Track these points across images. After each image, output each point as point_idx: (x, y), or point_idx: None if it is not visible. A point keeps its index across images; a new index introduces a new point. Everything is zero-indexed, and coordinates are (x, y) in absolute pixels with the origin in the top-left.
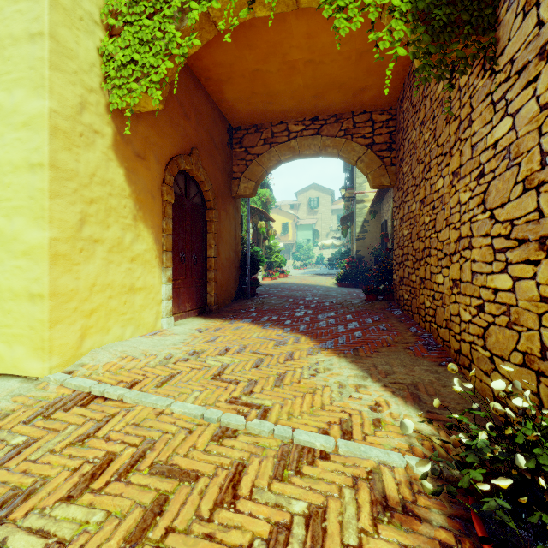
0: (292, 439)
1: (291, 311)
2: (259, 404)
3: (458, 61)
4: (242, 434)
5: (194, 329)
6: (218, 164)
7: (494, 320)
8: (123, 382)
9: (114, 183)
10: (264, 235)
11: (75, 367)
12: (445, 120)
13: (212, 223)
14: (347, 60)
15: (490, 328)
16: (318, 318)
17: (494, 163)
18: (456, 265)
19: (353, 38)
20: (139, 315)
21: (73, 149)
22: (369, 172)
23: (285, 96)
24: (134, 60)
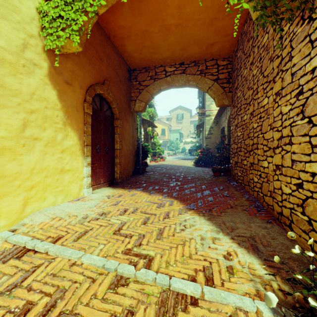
0: (169, 286)
1: (167, 182)
2: (145, 254)
3: (286, 11)
4: (132, 282)
5: (105, 196)
6: (122, 91)
7: (312, 195)
8: (51, 237)
9: (49, 100)
10: (150, 136)
11: (18, 226)
12: (269, 59)
13: (118, 127)
14: (203, 24)
15: (308, 200)
16: (184, 188)
17: (312, 84)
18: (279, 155)
19: (207, 9)
20: (67, 188)
21: (17, 75)
22: (215, 96)
23: (163, 48)
24: (61, 16)
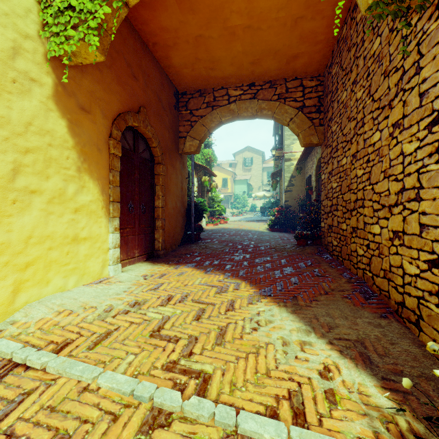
0: (236, 426)
1: (231, 255)
2: (198, 371)
3: None
4: (177, 420)
5: (140, 275)
6: (166, 124)
7: None
8: (53, 343)
9: (54, 134)
10: (207, 188)
11: (4, 326)
12: (383, 74)
13: (160, 176)
14: (282, 26)
15: None
16: (256, 263)
17: None
18: (398, 216)
19: (289, 4)
20: (83, 264)
21: (3, 95)
22: (300, 132)
23: (226, 62)
24: (72, 7)
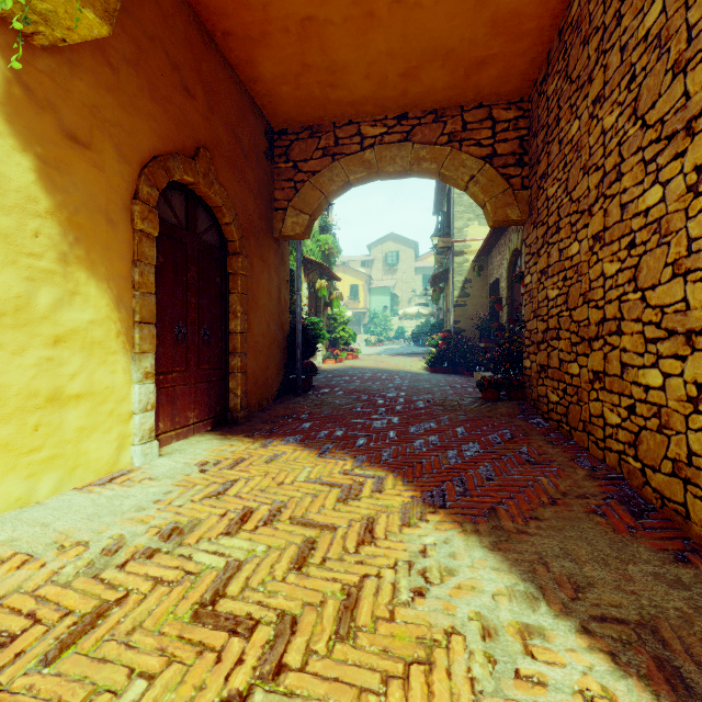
0: None
1: (366, 418)
2: None
3: None
4: None
5: (194, 463)
6: (249, 184)
7: None
8: None
9: (4, 183)
10: (325, 300)
11: None
12: (671, 69)
13: (238, 276)
14: (461, 1)
15: None
16: (411, 434)
17: None
18: None
19: None
20: (74, 448)
21: None
22: (487, 200)
23: (356, 73)
24: None
